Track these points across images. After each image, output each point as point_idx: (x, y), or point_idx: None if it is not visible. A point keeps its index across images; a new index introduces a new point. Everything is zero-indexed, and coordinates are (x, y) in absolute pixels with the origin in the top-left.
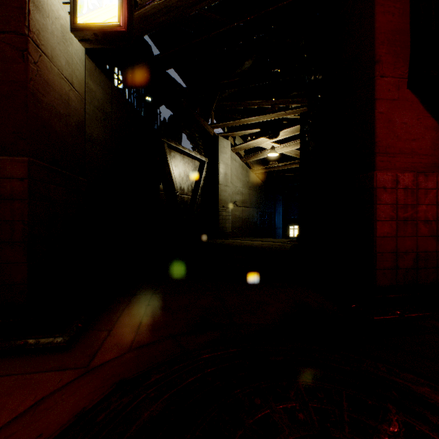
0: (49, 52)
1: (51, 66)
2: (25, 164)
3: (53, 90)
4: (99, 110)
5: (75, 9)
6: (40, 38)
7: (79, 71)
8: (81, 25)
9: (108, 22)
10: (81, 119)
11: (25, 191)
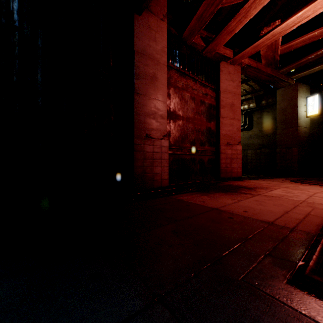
0: (300, 125)
1: (301, 128)
2: (297, 149)
3: (301, 132)
4: (316, 123)
5: (306, 113)
6: (299, 125)
7: (307, 122)
8: (308, 116)
9: (315, 114)
10: (308, 133)
11: (296, 154)
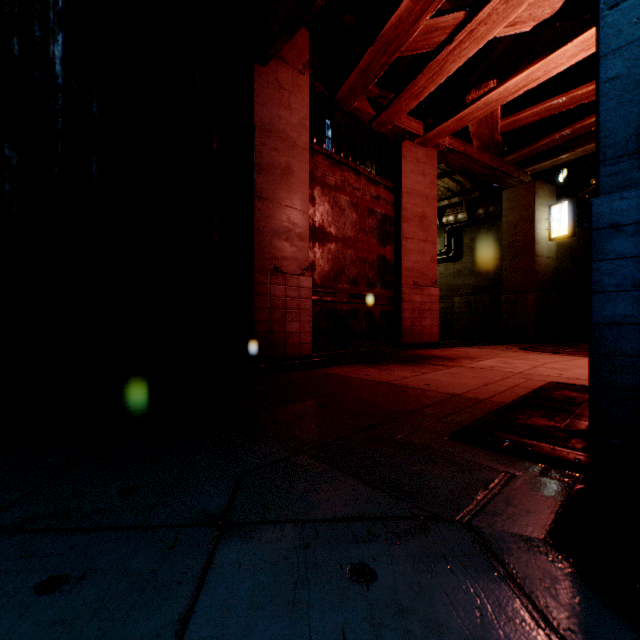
0: (540, 254)
1: (541, 258)
2: (533, 295)
3: (541, 266)
4: (567, 250)
5: (549, 233)
6: (537, 253)
7: (552, 249)
8: (552, 238)
9: (562, 235)
10: (553, 268)
11: (533, 304)
